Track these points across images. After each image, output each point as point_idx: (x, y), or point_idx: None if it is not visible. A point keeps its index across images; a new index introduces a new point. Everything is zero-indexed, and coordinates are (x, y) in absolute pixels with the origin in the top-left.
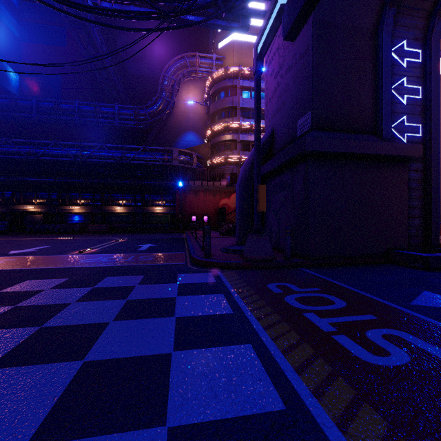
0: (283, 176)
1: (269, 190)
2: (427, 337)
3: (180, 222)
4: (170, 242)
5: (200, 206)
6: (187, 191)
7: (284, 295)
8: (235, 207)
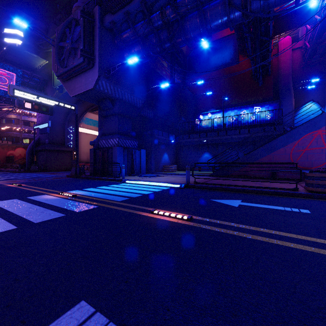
0: (42, 152)
1: (38, 154)
2: (53, 173)
3: None
4: None
5: None
6: None
7: (39, 173)
8: (19, 156)
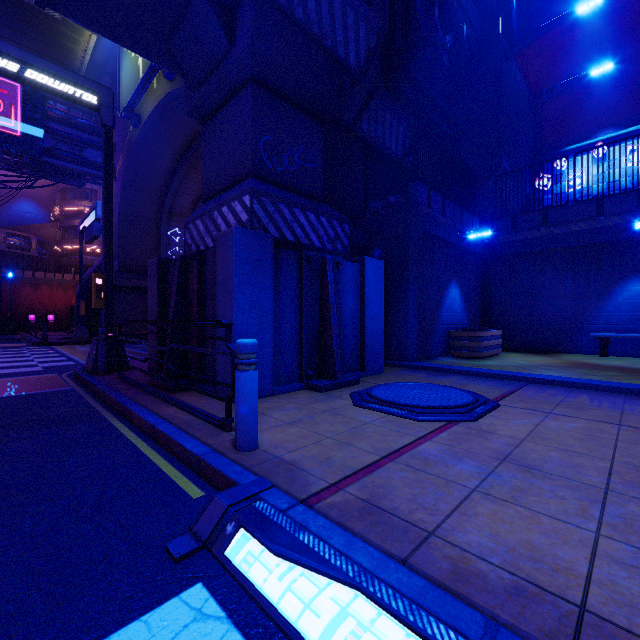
0: None
1: None
2: None
3: (9, 322)
4: (4, 340)
5: (44, 302)
6: (21, 283)
7: (79, 347)
8: None
